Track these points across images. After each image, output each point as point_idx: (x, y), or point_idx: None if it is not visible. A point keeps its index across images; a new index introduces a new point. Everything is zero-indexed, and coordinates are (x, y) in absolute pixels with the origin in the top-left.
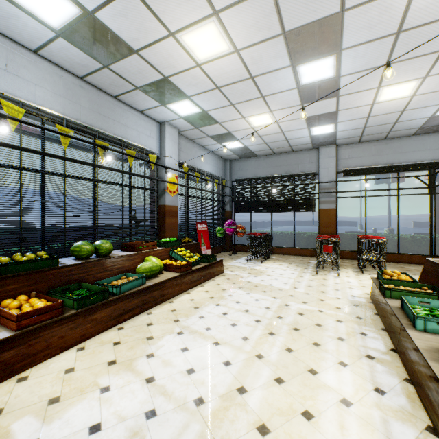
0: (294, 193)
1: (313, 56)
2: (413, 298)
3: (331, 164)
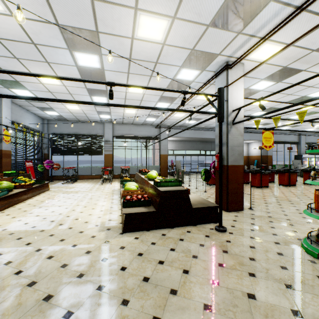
0: (91, 145)
1: (98, 96)
2: (126, 182)
3: (110, 132)
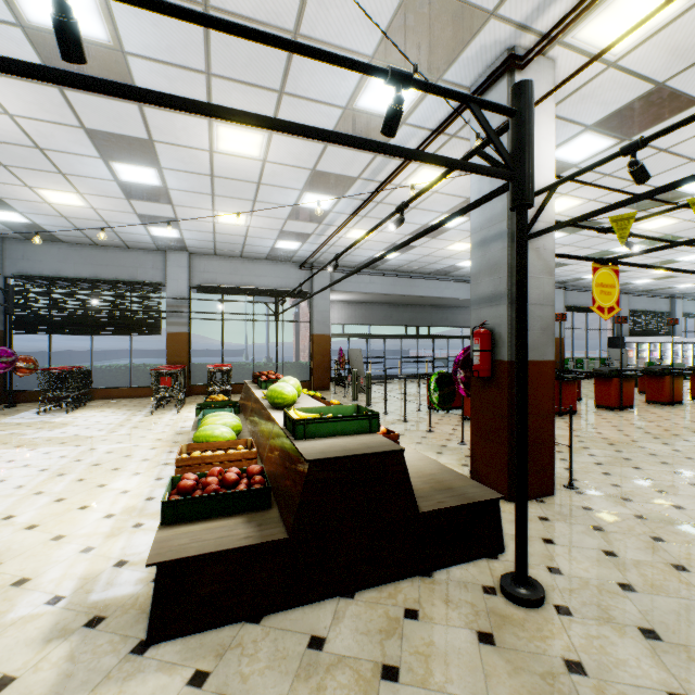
0: (129, 309)
1: (129, 160)
2: (211, 411)
3: (183, 276)
